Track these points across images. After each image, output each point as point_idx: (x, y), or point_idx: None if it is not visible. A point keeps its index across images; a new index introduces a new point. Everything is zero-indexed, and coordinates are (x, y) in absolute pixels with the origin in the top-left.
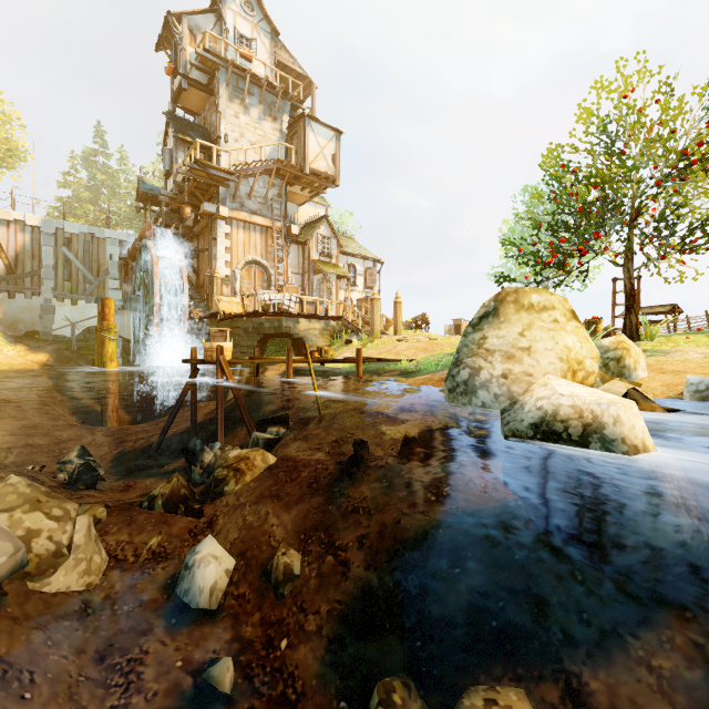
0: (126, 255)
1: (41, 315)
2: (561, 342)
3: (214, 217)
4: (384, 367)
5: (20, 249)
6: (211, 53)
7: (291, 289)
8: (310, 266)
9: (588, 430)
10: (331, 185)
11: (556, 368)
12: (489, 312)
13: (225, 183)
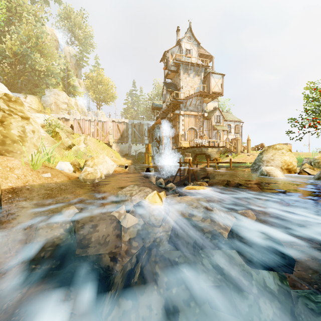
0: (149, 128)
1: (128, 149)
2: (283, 158)
3: (178, 115)
4: (240, 165)
5: (123, 130)
6: (178, 61)
7: (205, 137)
8: (212, 127)
9: (267, 173)
10: (220, 95)
11: (279, 164)
12: (265, 150)
13: (182, 102)
